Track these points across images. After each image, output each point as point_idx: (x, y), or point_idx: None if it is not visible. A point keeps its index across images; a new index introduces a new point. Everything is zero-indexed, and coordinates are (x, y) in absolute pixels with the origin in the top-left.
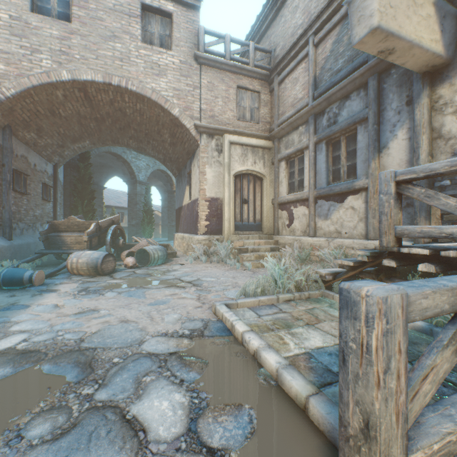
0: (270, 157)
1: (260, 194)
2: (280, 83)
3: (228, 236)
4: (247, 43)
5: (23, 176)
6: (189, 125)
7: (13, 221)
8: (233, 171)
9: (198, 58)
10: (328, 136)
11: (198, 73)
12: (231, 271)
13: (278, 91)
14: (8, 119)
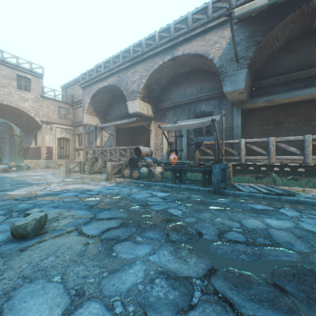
0: (73, 132)
1: (69, 145)
2: (76, 108)
3: (55, 160)
4: (63, 92)
5: None
6: (38, 120)
7: None
8: (57, 137)
9: (43, 96)
10: (88, 132)
11: (42, 101)
12: (57, 170)
13: (75, 111)
14: None
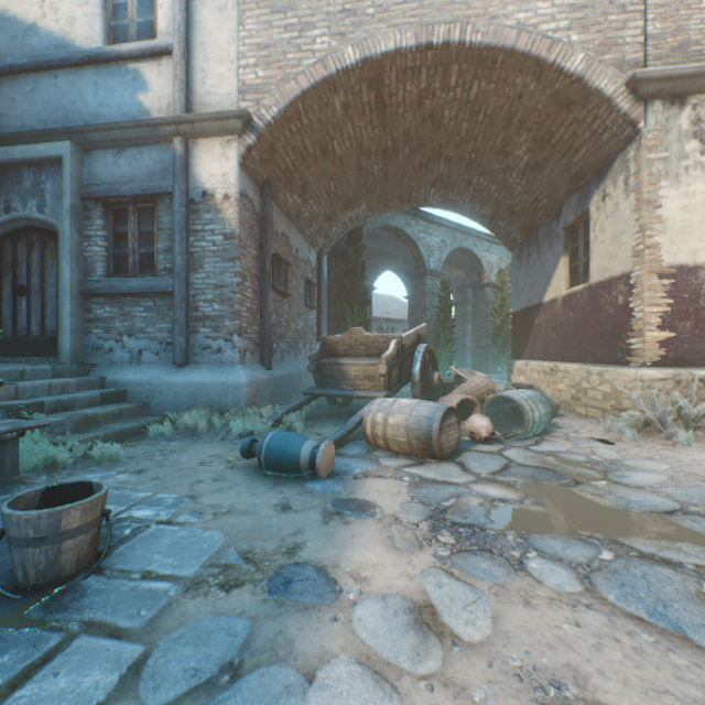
0: None
1: None
2: None
3: None
4: None
5: (283, 266)
6: (611, 87)
7: (272, 338)
8: None
9: None
10: None
11: None
12: None
13: None
14: (267, 169)
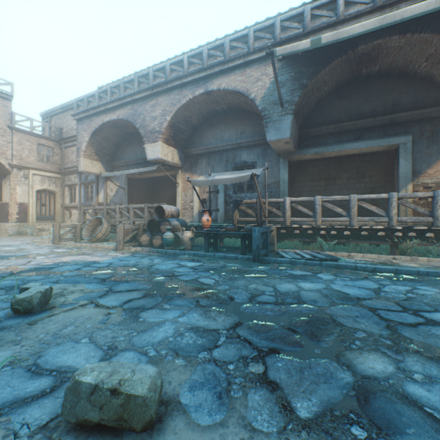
0: (61, 183)
1: (55, 201)
2: (66, 148)
3: (33, 223)
4: (45, 123)
5: None
6: (5, 163)
7: None
8: (36, 189)
9: (12, 128)
10: (85, 183)
11: (11, 135)
12: (36, 238)
13: (65, 151)
14: None
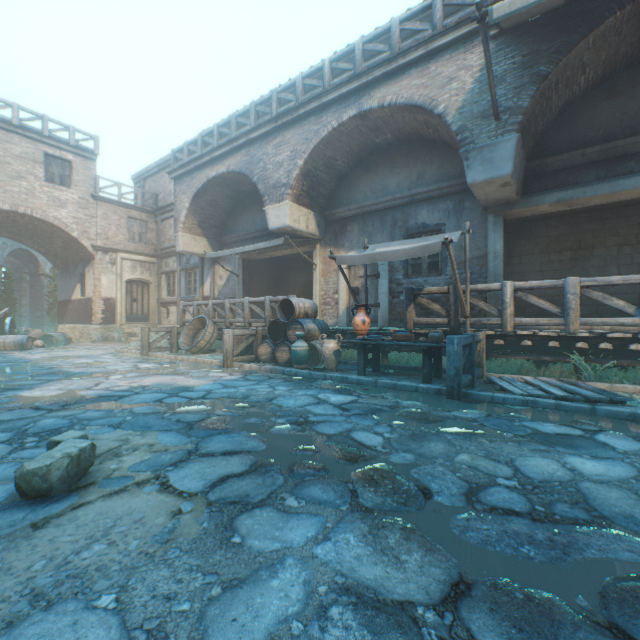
0: (156, 269)
1: (148, 295)
2: (163, 221)
3: (121, 325)
4: (137, 188)
5: None
6: (87, 244)
7: None
8: (125, 278)
9: (96, 197)
10: (186, 269)
11: (95, 206)
12: (124, 345)
13: (161, 225)
14: None
